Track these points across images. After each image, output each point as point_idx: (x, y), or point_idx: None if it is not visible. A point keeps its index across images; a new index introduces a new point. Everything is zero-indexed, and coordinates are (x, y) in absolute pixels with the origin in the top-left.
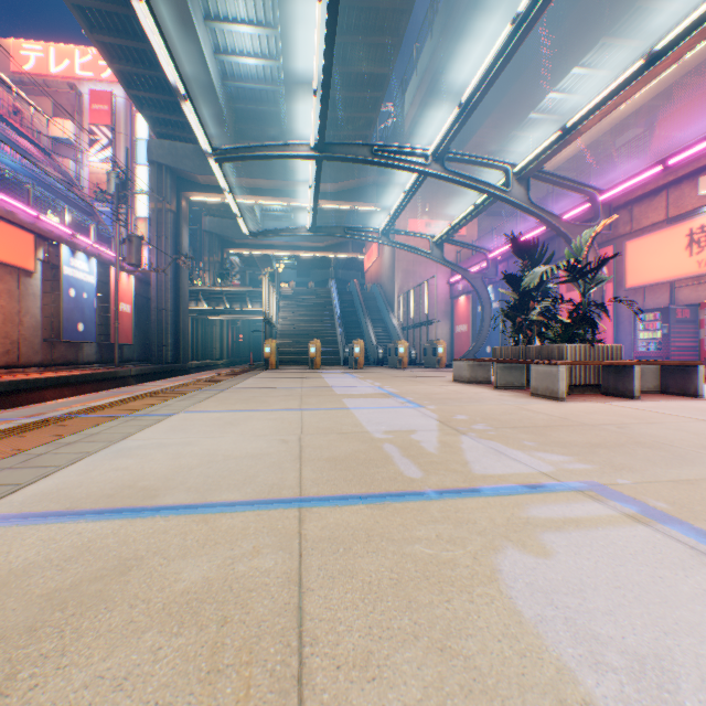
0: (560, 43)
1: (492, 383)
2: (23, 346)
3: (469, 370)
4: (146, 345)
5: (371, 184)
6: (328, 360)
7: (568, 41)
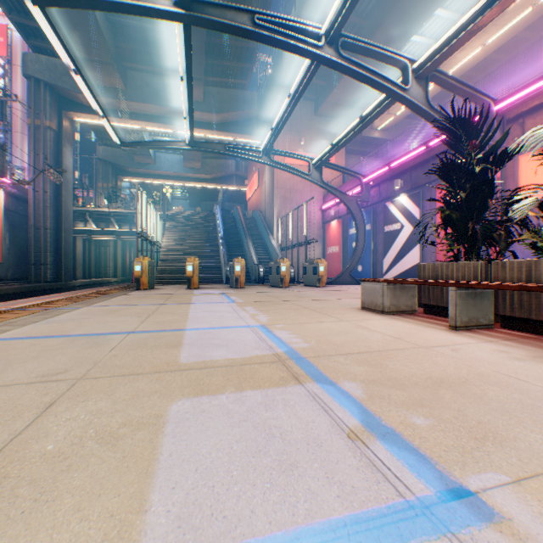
0: None
1: (417, 312)
2: None
3: (389, 295)
4: (24, 264)
5: (252, 118)
6: (210, 278)
7: None
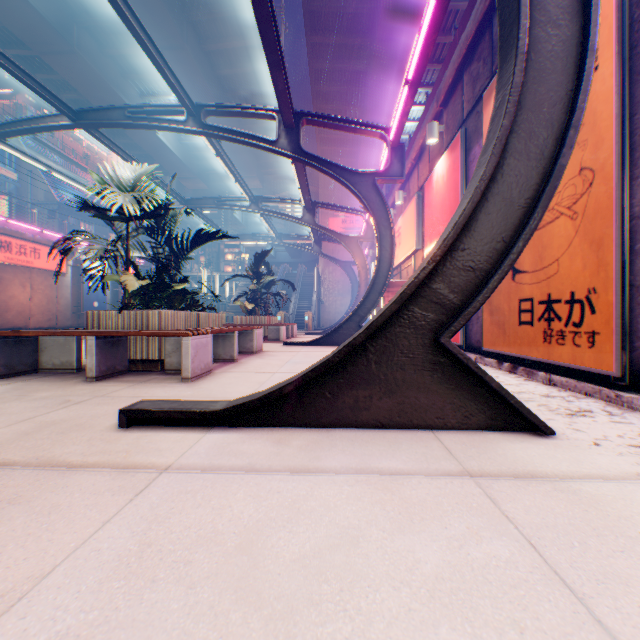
0: (376, 101)
1: None
2: (60, 316)
3: None
4: None
5: None
6: None
7: (381, 100)
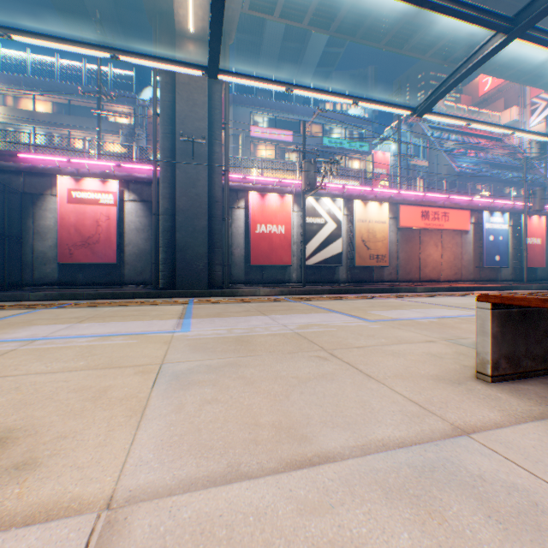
0: None
1: None
2: (461, 271)
3: None
4: None
5: None
6: None
7: None
